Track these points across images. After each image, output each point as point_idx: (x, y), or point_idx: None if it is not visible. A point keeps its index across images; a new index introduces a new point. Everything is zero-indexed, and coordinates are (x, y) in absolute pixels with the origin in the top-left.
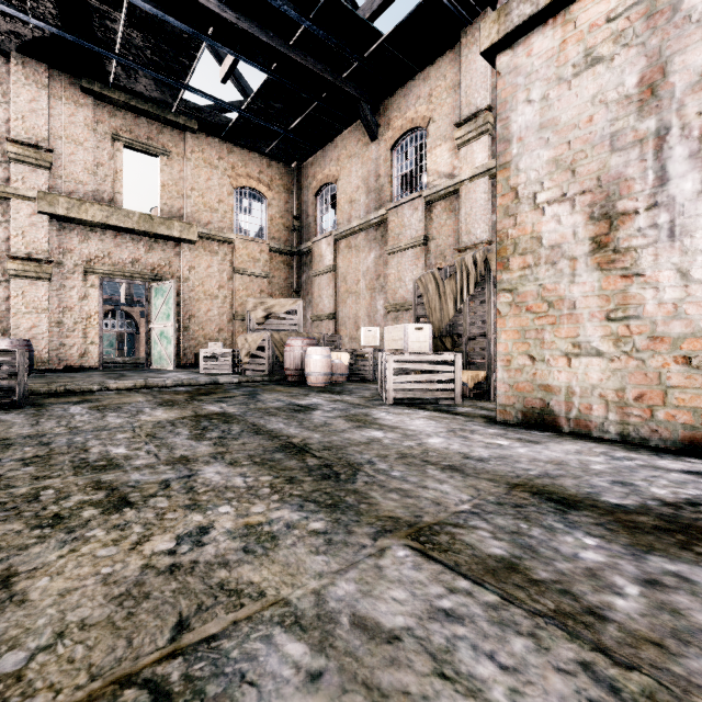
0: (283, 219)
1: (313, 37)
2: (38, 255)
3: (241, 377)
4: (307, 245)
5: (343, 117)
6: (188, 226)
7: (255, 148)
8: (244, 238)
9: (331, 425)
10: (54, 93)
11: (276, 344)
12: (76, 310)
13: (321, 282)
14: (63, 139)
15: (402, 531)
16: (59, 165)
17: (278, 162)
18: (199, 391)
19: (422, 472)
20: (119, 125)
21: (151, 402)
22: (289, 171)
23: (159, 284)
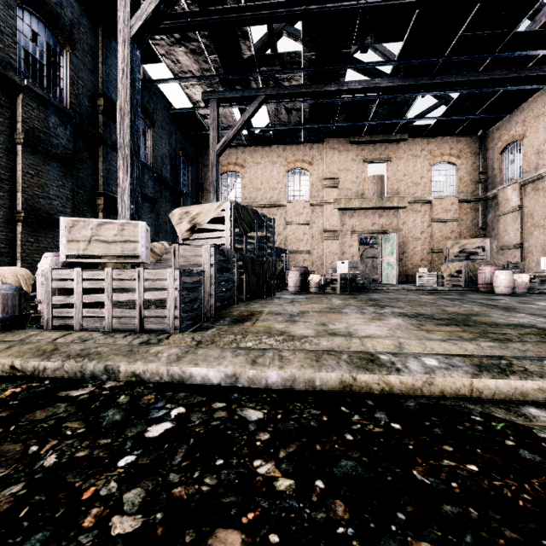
0: (470, 177)
1: (498, 59)
2: (333, 228)
3: (449, 287)
4: (492, 192)
5: (529, 89)
6: (402, 198)
7: (446, 133)
8: (438, 198)
9: (509, 303)
10: (339, 150)
11: (470, 269)
12: (347, 253)
13: (507, 220)
14: (342, 171)
15: (525, 313)
16: (341, 183)
17: (465, 136)
18: (430, 292)
19: (543, 311)
20: (365, 153)
21: (415, 294)
22: (475, 139)
23: (386, 235)
